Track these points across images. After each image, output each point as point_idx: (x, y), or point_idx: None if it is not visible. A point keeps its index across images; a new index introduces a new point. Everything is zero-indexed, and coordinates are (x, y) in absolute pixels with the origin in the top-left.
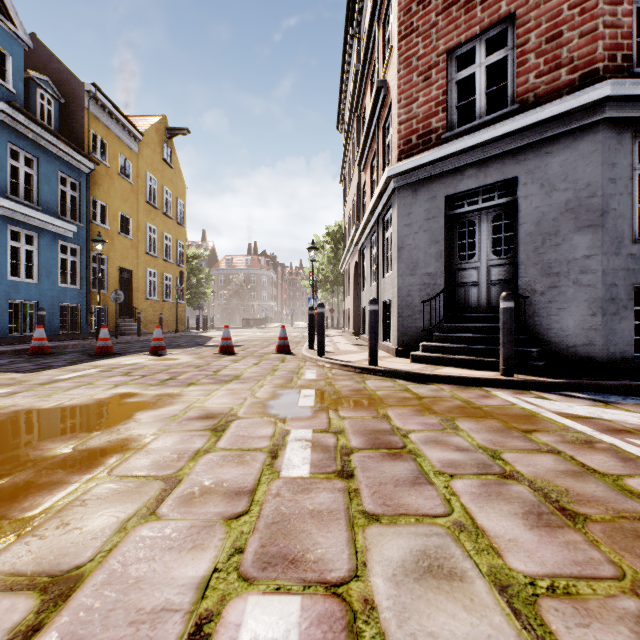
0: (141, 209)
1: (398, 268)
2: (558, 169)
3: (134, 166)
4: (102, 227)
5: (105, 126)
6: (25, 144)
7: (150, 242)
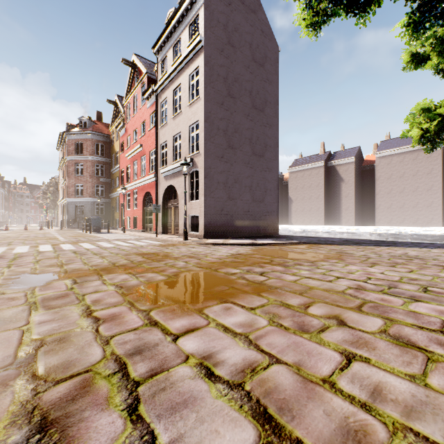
0: None
1: (68, 214)
2: (88, 205)
3: None
4: None
5: None
6: None
7: None
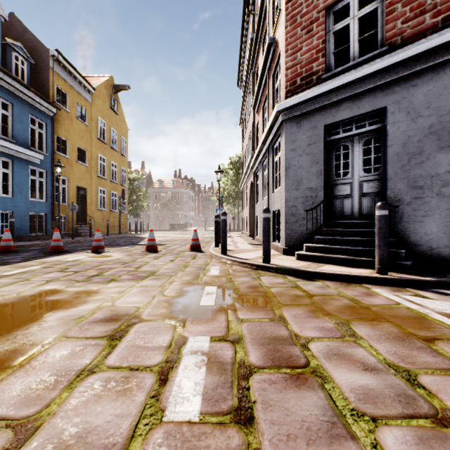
0: (94, 144)
1: (285, 184)
2: (422, 99)
3: (88, 112)
4: (64, 156)
5: (66, 82)
6: (2, 92)
7: (101, 168)
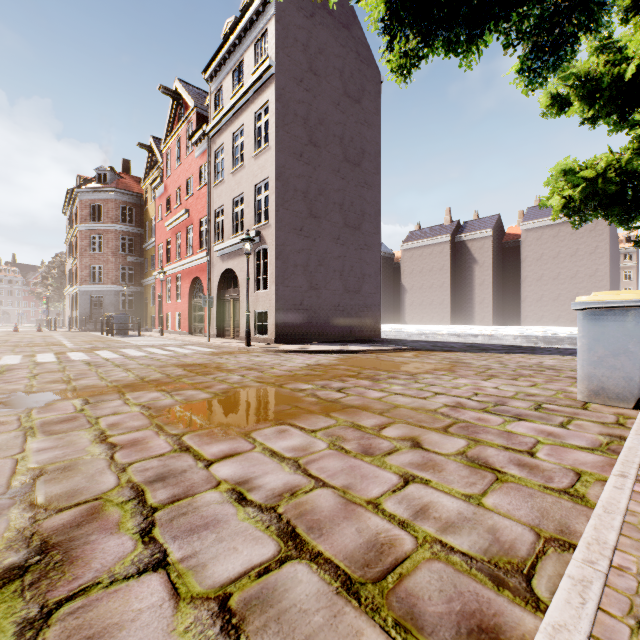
0: None
1: (80, 309)
2: (109, 296)
3: None
4: None
5: None
6: None
7: None
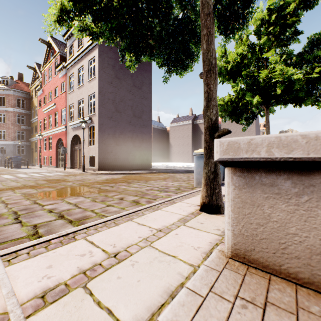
0: None
1: None
2: (10, 147)
3: None
4: None
5: None
6: None
7: None
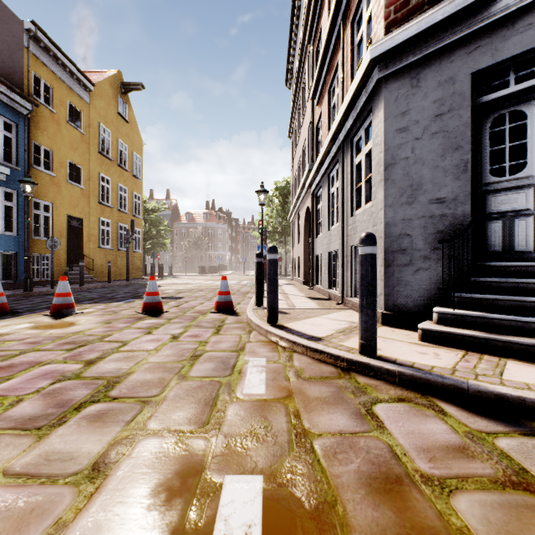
0: (93, 159)
1: (386, 195)
2: None
3: (85, 116)
4: (46, 173)
5: (50, 70)
6: None
7: (103, 192)
